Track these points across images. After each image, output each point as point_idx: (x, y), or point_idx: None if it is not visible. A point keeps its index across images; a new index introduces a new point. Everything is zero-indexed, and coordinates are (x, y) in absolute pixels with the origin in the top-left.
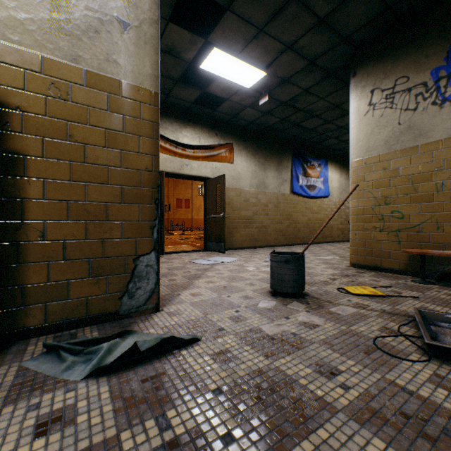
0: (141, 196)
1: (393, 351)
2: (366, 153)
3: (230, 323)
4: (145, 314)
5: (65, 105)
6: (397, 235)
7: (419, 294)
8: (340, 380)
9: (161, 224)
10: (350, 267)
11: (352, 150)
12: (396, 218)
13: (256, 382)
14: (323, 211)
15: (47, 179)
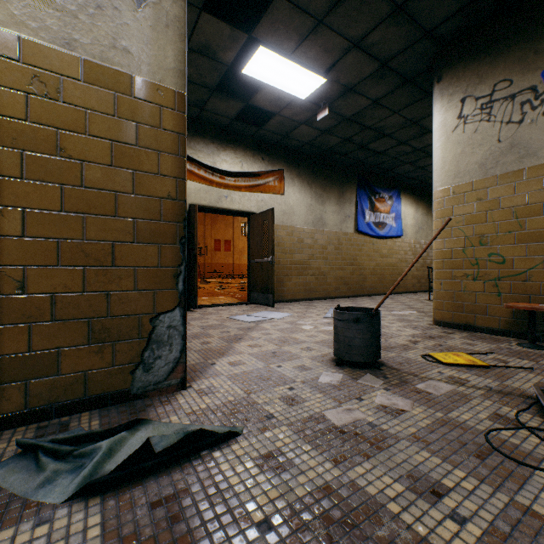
0: (162, 233)
1: (517, 453)
2: (454, 179)
3: (281, 407)
4: (167, 393)
5: (54, 106)
6: (496, 284)
7: (532, 363)
8: (449, 505)
9: (194, 270)
10: (434, 325)
11: (436, 176)
12: (495, 263)
13: (323, 508)
14: (395, 254)
15: (28, 208)
